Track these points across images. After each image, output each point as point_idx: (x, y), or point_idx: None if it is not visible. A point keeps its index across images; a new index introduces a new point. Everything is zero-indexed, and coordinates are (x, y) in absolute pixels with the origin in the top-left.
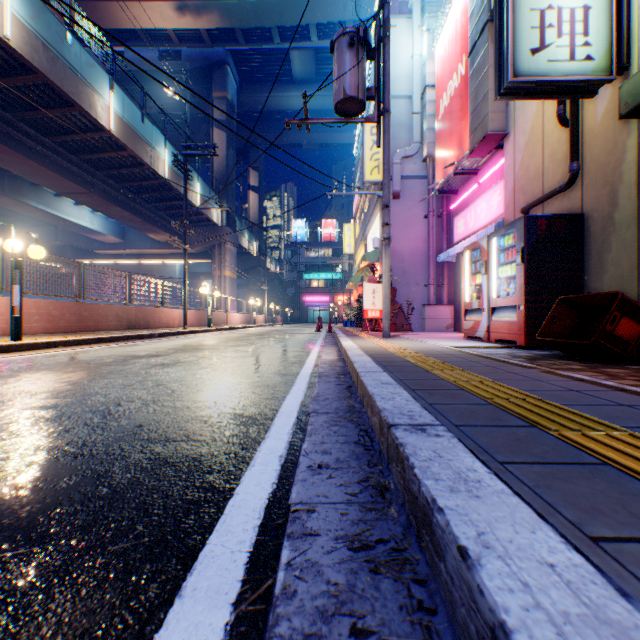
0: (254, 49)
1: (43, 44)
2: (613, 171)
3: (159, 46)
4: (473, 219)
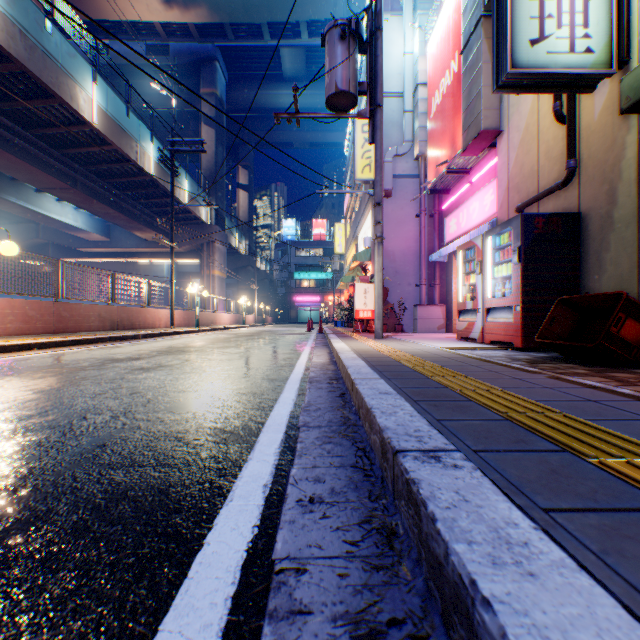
0: (244, 45)
1: (20, 31)
2: (612, 168)
3: (146, 40)
4: (465, 218)
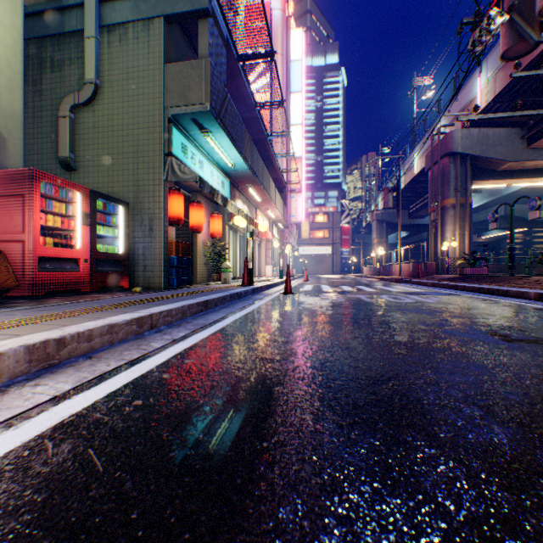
0: None
1: None
2: None
3: None
4: None
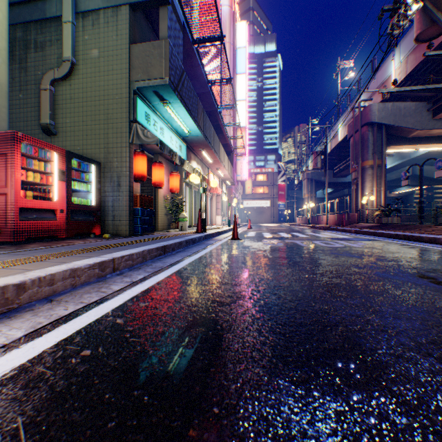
0: None
1: None
2: None
3: None
4: None
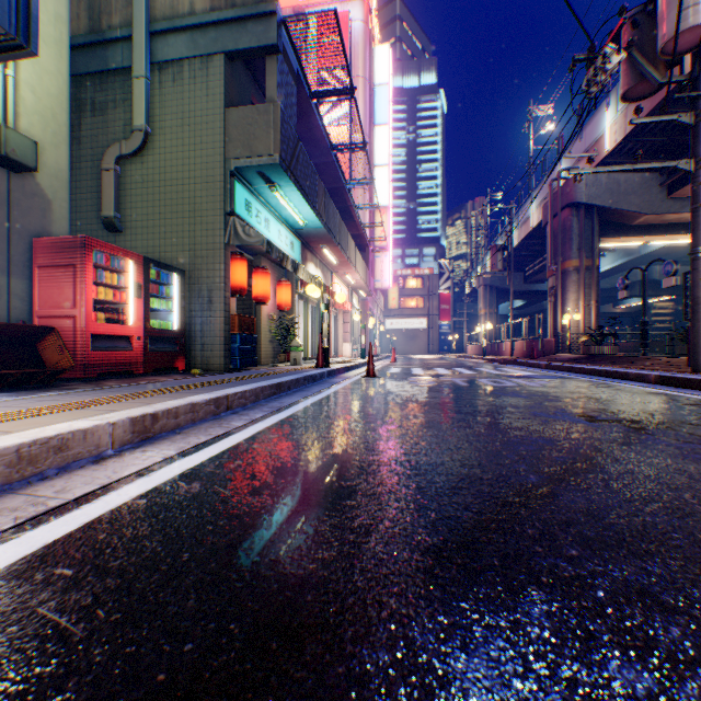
0: None
1: None
2: None
3: None
4: None
